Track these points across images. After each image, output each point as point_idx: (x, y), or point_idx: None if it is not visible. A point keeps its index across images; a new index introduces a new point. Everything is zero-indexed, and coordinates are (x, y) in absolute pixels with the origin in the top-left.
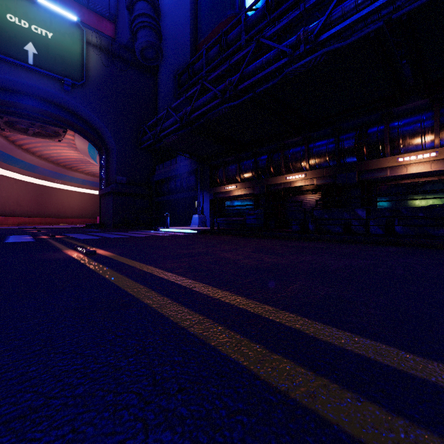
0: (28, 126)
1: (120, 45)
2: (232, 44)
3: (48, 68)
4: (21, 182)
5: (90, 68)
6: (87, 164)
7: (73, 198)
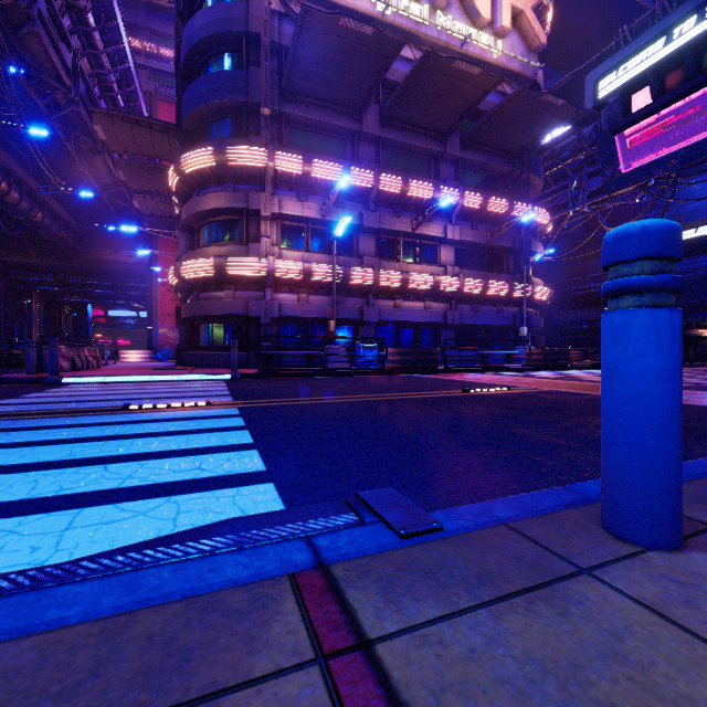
0: None
1: None
2: None
3: None
4: None
5: None
6: None
7: None
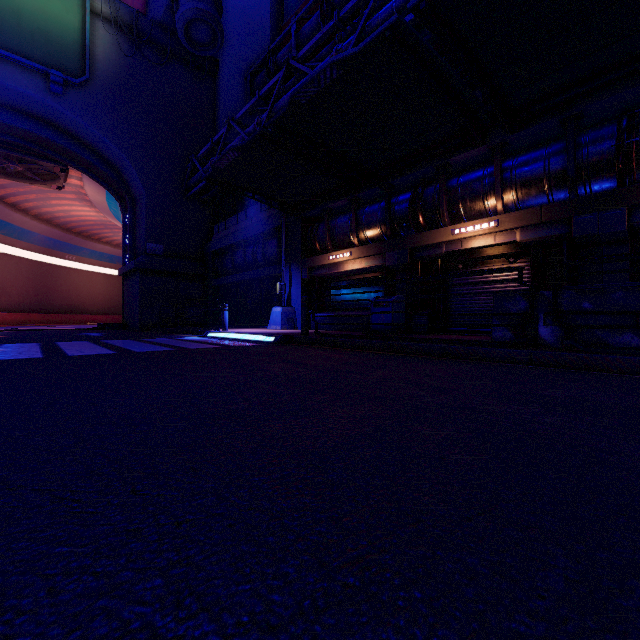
0: (2, 161)
1: (152, 21)
2: (341, 6)
3: (21, 50)
4: (9, 258)
5: (99, 57)
6: (114, 229)
7: (95, 284)
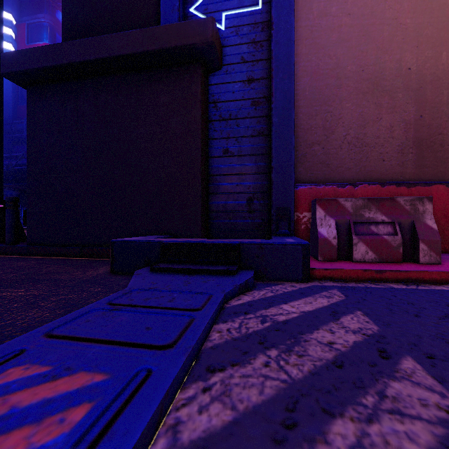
0: None
1: None
2: None
3: None
4: None
5: None
6: None
7: None
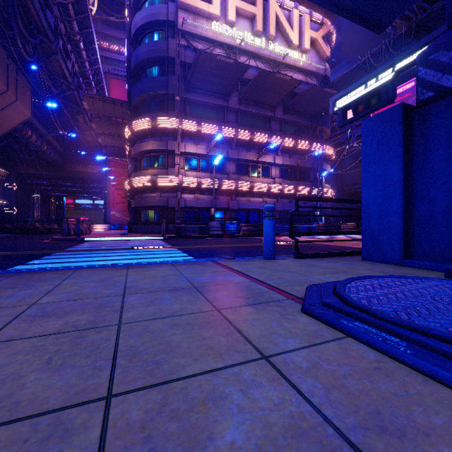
0: None
1: None
2: None
3: None
4: None
5: None
6: None
7: None
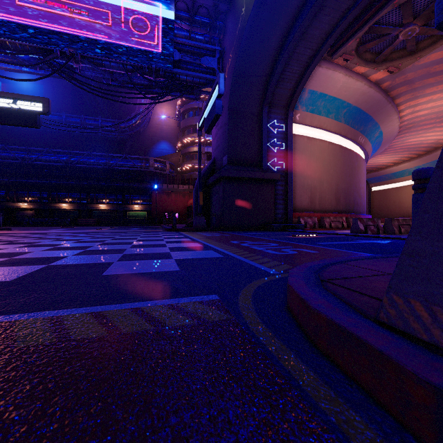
0: None
1: None
2: None
3: None
4: None
5: None
6: None
7: None
